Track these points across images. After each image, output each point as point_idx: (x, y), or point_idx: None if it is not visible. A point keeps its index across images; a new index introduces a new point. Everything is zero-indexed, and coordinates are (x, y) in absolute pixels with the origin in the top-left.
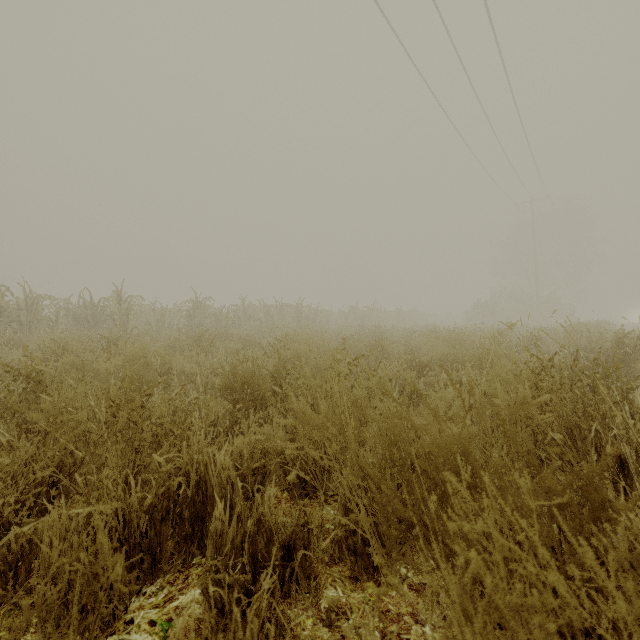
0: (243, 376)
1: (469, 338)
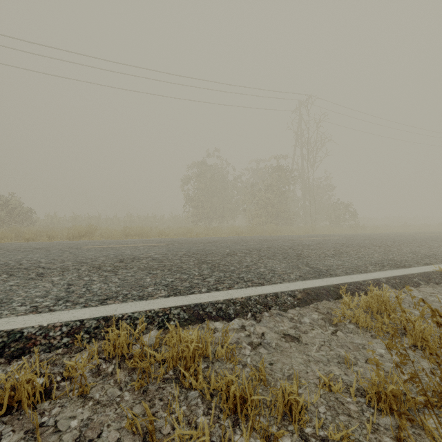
0: None
1: None
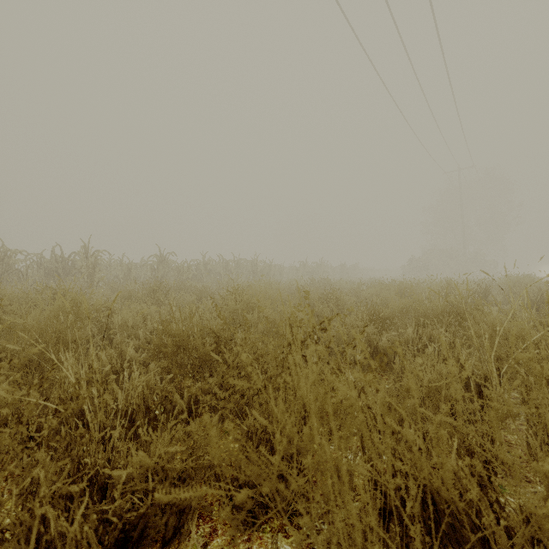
0: (179, 336)
1: (416, 290)
